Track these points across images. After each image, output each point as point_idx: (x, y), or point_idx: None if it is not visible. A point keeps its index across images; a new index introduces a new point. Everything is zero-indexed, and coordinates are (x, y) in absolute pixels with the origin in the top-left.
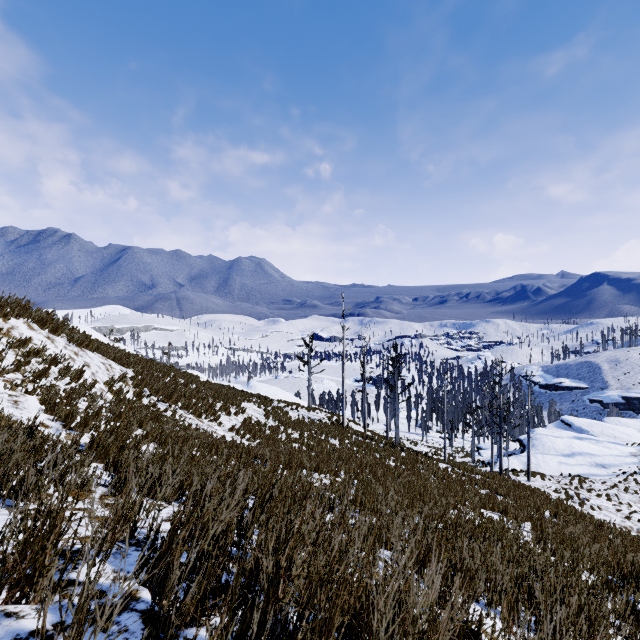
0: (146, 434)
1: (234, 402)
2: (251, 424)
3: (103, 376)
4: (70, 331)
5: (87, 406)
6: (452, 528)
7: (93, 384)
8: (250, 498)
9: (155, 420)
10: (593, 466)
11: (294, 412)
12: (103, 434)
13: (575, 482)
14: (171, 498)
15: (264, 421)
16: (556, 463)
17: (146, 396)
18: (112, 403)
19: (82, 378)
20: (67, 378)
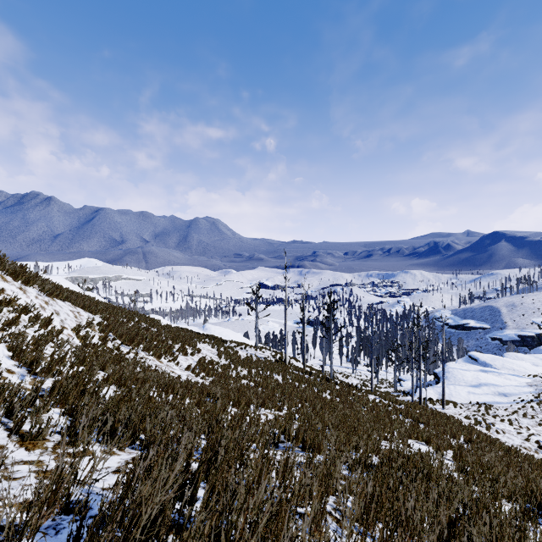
0: (107, 377)
1: (191, 343)
2: (205, 363)
3: (71, 323)
4: (42, 282)
5: (53, 352)
6: (387, 465)
7: (60, 331)
8: (201, 438)
9: (118, 362)
10: (496, 395)
11: (243, 351)
12: (64, 380)
13: (482, 409)
14: (124, 444)
15: (217, 360)
16: (466, 393)
17: (111, 340)
18: (78, 348)
19: (51, 325)
20: (37, 325)
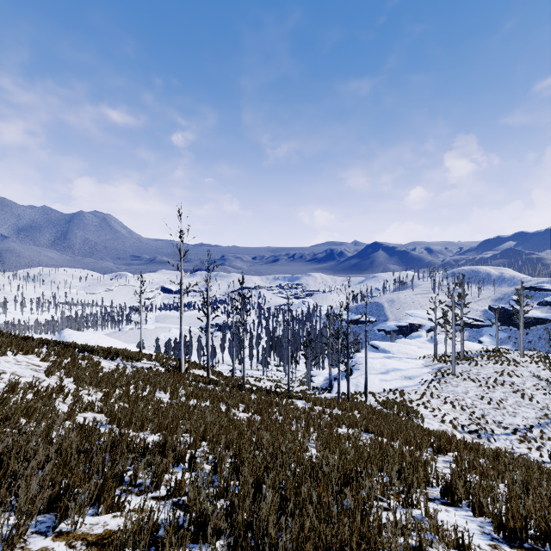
0: None
1: None
2: None
3: None
4: None
5: None
6: None
7: None
8: None
9: None
10: (403, 379)
11: (112, 362)
12: None
13: (397, 396)
14: None
15: (37, 381)
16: (378, 381)
17: None
18: None
19: None
20: None
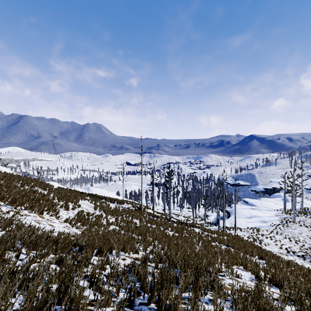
0: None
1: (73, 201)
2: (82, 215)
3: None
4: None
5: None
6: None
7: None
8: None
9: None
10: (261, 222)
11: (113, 204)
12: None
13: (255, 231)
14: None
15: (93, 212)
16: (245, 222)
17: None
18: None
19: None
20: None
